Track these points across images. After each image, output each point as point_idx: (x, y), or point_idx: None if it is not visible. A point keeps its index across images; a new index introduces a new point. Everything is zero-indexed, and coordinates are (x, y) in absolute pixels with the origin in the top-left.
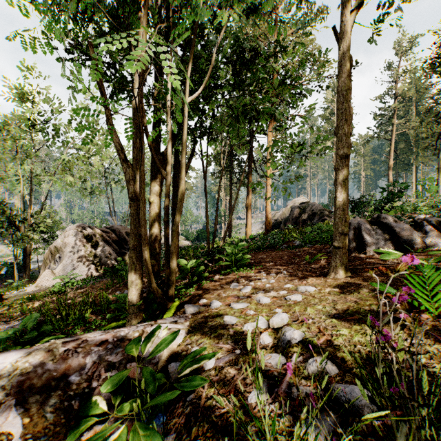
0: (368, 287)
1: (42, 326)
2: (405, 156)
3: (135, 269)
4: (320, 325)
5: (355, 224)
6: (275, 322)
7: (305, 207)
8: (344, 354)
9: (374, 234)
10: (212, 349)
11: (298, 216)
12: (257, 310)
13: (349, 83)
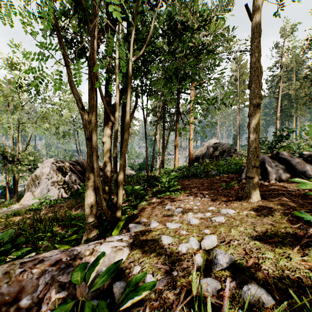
0: (279, 211)
1: (16, 239)
2: (288, 109)
3: (90, 194)
4: (246, 247)
5: (259, 159)
6: (206, 244)
7: (217, 146)
8: (275, 280)
9: (275, 166)
10: (152, 269)
11: (212, 152)
12: (188, 230)
13: (260, 47)
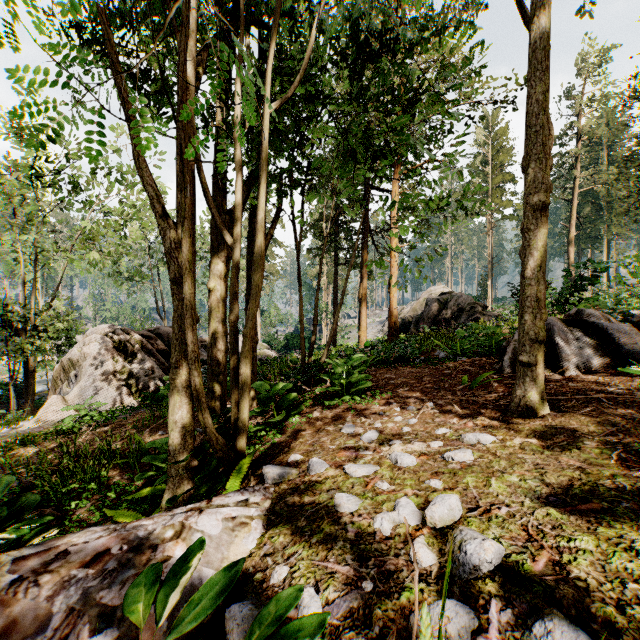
0: (592, 438)
1: (21, 498)
2: (593, 224)
3: (180, 401)
4: (527, 522)
5: None
6: (438, 515)
7: (447, 300)
8: (606, 608)
9: (575, 341)
10: (315, 575)
11: (436, 312)
12: (394, 481)
13: (548, 81)
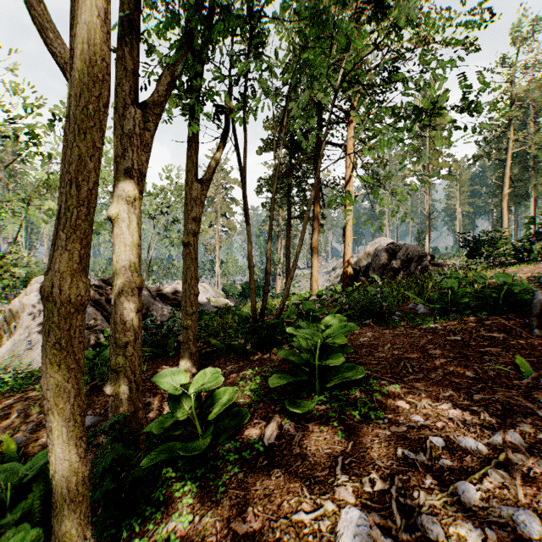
0: None
1: None
2: (523, 182)
3: None
4: None
5: None
6: None
7: (396, 251)
8: None
9: None
10: None
11: (385, 262)
12: None
13: None
